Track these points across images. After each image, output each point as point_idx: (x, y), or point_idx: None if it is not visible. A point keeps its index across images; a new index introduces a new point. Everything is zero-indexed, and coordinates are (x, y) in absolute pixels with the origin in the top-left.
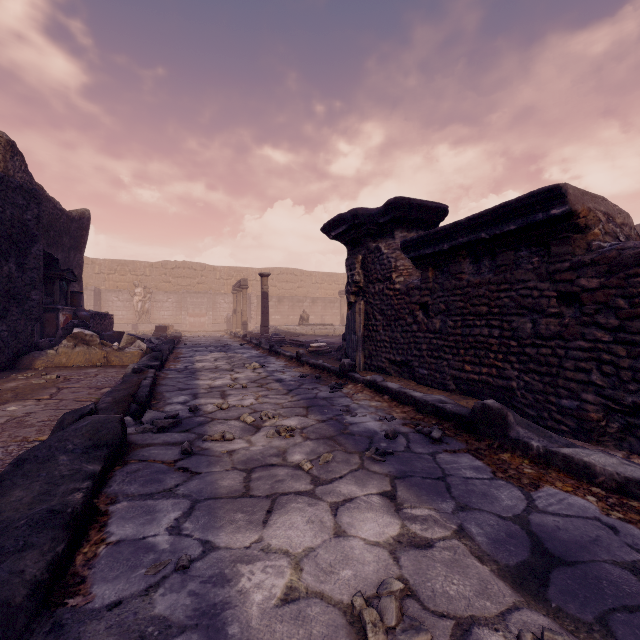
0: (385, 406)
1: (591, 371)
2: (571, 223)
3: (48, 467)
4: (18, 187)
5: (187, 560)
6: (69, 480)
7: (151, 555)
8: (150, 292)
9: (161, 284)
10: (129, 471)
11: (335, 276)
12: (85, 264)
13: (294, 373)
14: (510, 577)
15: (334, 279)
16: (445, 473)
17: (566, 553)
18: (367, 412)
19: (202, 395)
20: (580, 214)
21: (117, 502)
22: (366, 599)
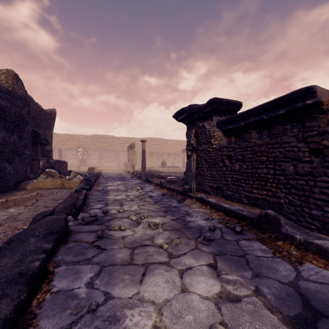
0: (208, 212)
1: None
2: (318, 108)
3: (24, 245)
4: (18, 97)
5: (95, 305)
6: (34, 253)
7: (75, 301)
8: (86, 150)
9: (91, 146)
10: (68, 247)
11: (180, 141)
12: (54, 136)
13: (158, 192)
14: (291, 324)
15: (179, 143)
16: (245, 253)
17: (325, 309)
18: (198, 215)
19: (110, 204)
20: (324, 103)
21: (59, 266)
22: None
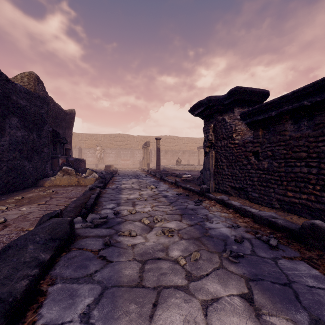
0: (231, 217)
1: None
2: None
3: (20, 253)
4: (37, 97)
5: None
6: (26, 266)
7: None
8: (103, 149)
9: (108, 145)
10: (69, 257)
11: (195, 139)
12: (75, 136)
13: (173, 192)
14: None
15: (194, 141)
16: (289, 279)
17: None
18: (219, 220)
19: (122, 204)
20: None
21: (55, 283)
22: None
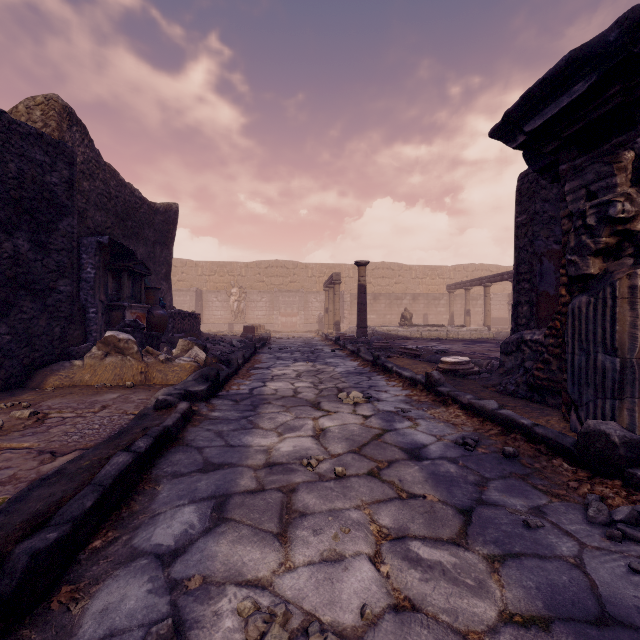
0: None
1: None
2: None
3: None
4: (32, 134)
5: None
6: None
7: None
8: (245, 292)
9: (255, 284)
10: None
11: (439, 269)
12: (190, 267)
13: (437, 426)
14: None
15: (438, 272)
16: None
17: None
18: None
19: (237, 504)
20: None
21: None
22: None
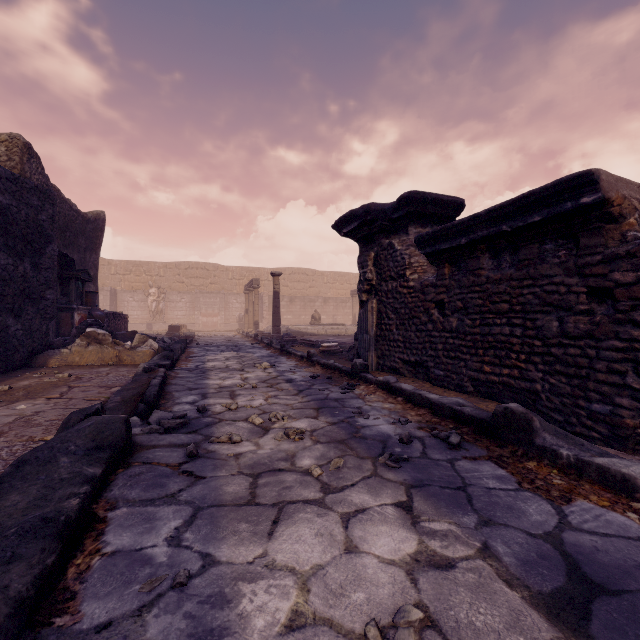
0: (399, 408)
1: (626, 373)
2: (603, 212)
3: (48, 469)
4: (33, 188)
5: (185, 576)
6: (67, 484)
7: (147, 569)
8: (164, 292)
9: (175, 284)
10: (132, 474)
11: (347, 276)
12: (102, 265)
13: (305, 373)
14: (544, 606)
15: (346, 279)
16: (465, 482)
17: (608, 580)
18: (380, 414)
19: (211, 395)
20: (614, 202)
21: (117, 508)
22: (381, 629)
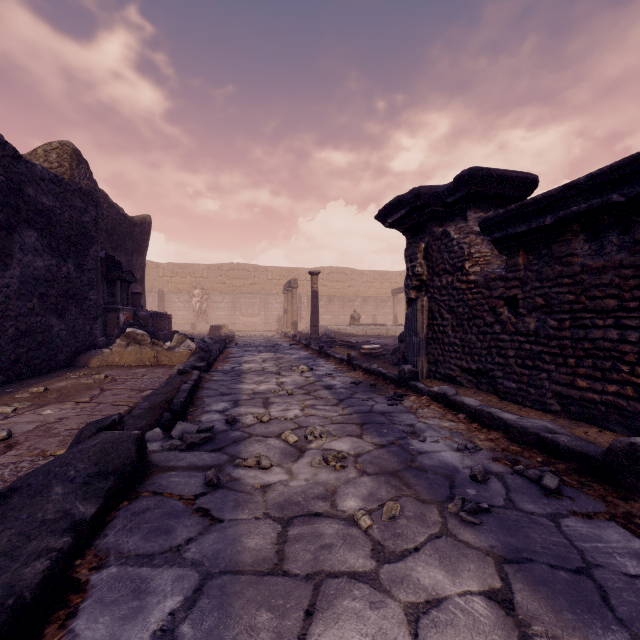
0: (462, 429)
1: None
2: None
3: (35, 504)
4: (76, 190)
5: None
6: (47, 530)
7: None
8: (207, 293)
9: (217, 285)
10: (136, 511)
11: (387, 274)
12: (151, 268)
13: (345, 378)
14: None
15: (386, 277)
16: (587, 560)
17: None
18: (439, 436)
19: (243, 402)
20: None
21: (105, 566)
22: None
